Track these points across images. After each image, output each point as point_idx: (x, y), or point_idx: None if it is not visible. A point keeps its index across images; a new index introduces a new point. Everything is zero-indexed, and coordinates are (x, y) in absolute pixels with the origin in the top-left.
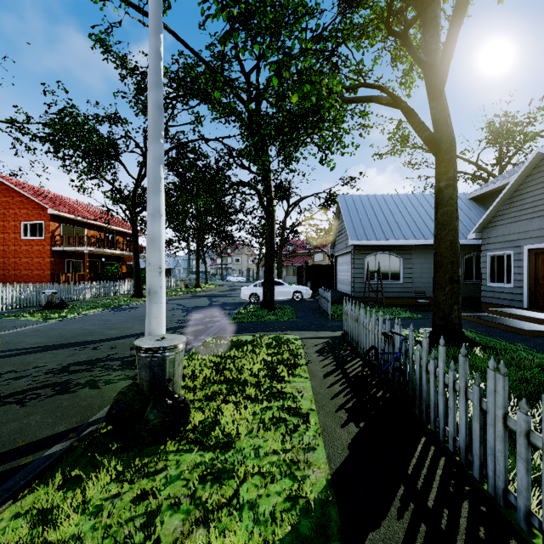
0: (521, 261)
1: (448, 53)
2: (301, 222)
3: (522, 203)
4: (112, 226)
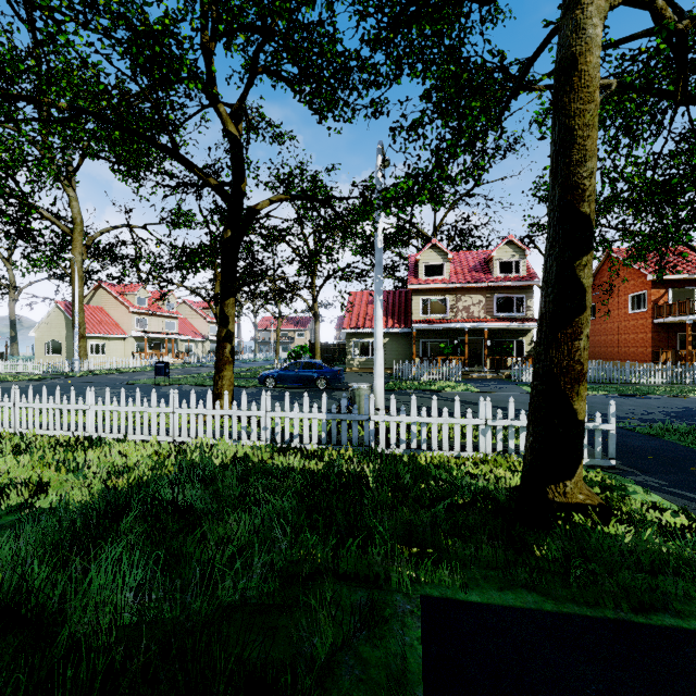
0: None
1: None
2: None
3: None
4: None
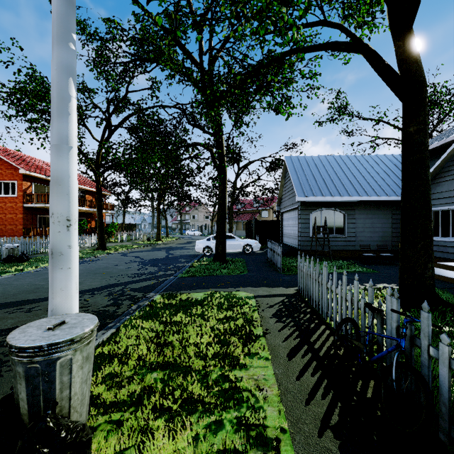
0: None
1: None
2: (250, 182)
3: None
4: (82, 186)
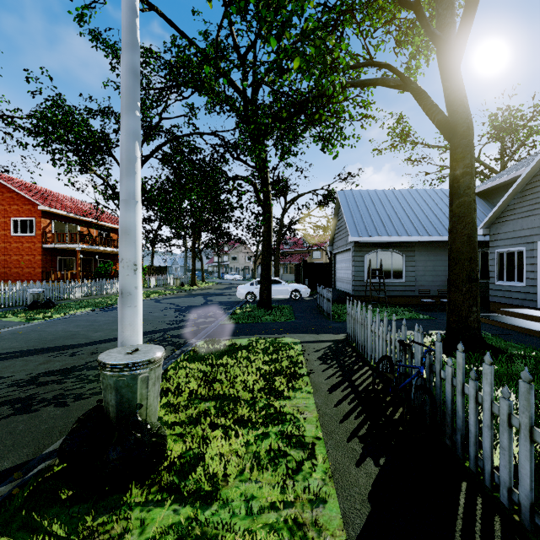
0: (534, 258)
1: (466, 25)
2: (298, 219)
3: (535, 196)
4: (106, 223)
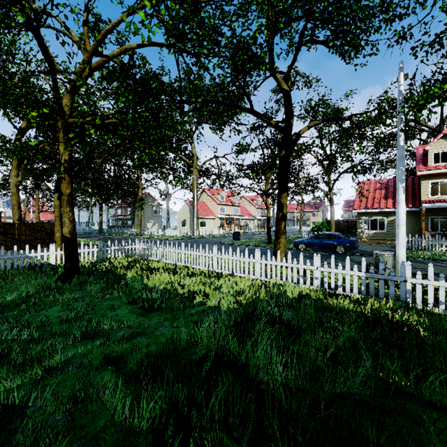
0: None
1: None
2: None
3: None
4: None
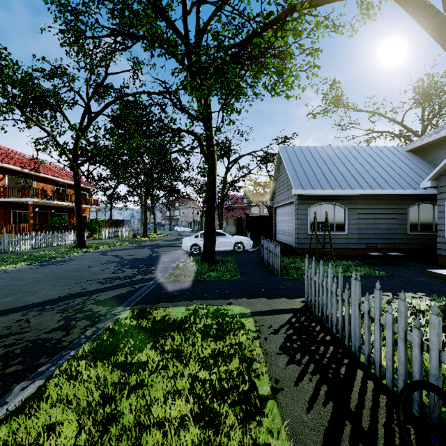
0: None
1: None
2: (240, 177)
3: None
4: (63, 179)
